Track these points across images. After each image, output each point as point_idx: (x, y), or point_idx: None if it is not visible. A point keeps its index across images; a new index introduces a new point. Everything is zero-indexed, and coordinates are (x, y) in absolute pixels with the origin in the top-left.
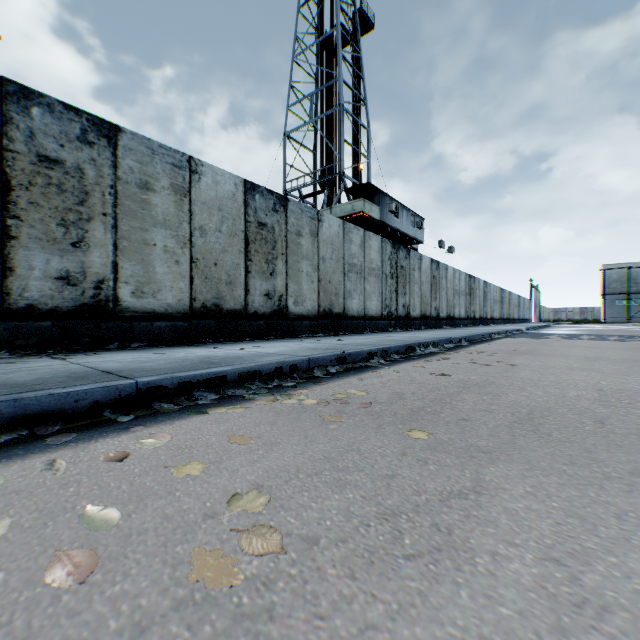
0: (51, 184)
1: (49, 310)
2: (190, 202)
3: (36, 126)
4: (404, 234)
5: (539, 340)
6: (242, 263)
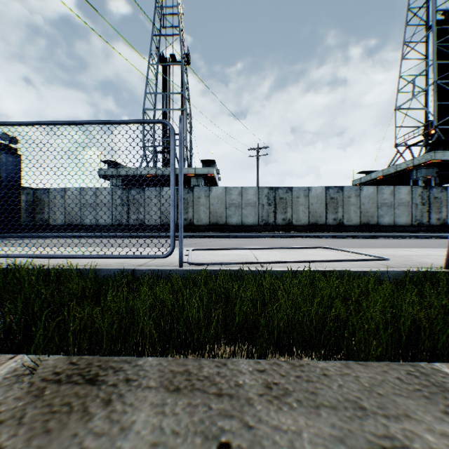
0: (281, 202)
1: (281, 225)
2: (308, 198)
3: (279, 193)
4: None
5: None
6: (324, 211)
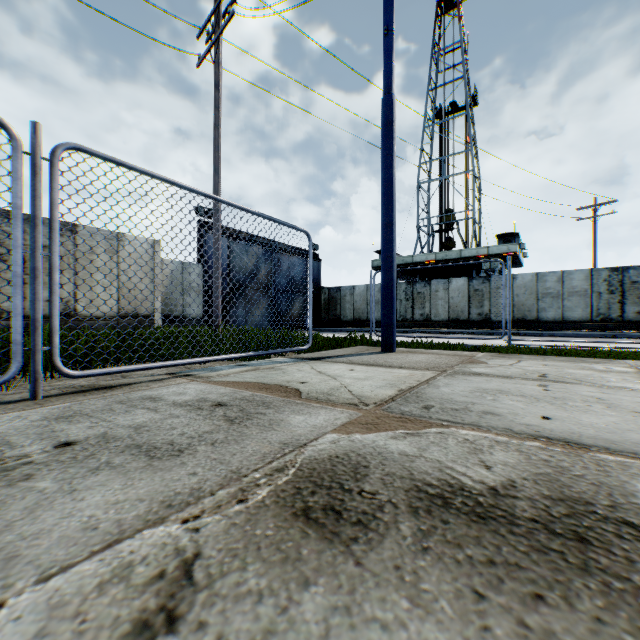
0: (633, 288)
1: (632, 321)
2: None
3: (629, 275)
4: None
5: None
6: None
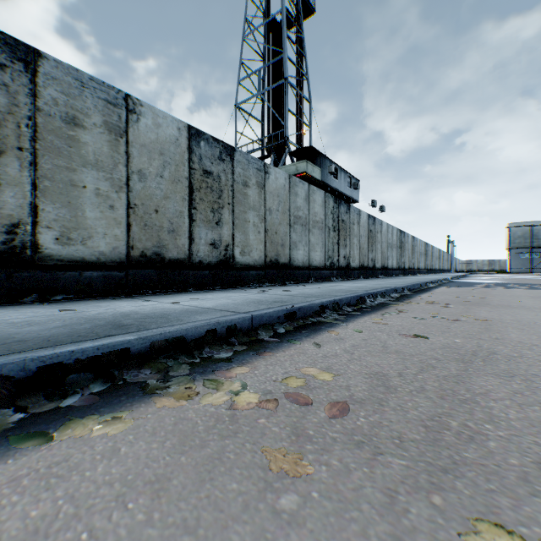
0: None
1: None
2: (127, 143)
3: None
4: (342, 194)
5: (475, 289)
6: (186, 211)
